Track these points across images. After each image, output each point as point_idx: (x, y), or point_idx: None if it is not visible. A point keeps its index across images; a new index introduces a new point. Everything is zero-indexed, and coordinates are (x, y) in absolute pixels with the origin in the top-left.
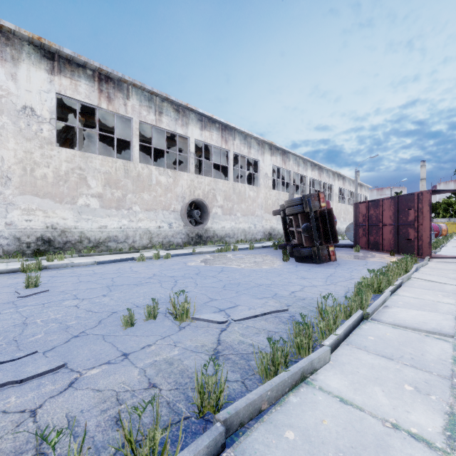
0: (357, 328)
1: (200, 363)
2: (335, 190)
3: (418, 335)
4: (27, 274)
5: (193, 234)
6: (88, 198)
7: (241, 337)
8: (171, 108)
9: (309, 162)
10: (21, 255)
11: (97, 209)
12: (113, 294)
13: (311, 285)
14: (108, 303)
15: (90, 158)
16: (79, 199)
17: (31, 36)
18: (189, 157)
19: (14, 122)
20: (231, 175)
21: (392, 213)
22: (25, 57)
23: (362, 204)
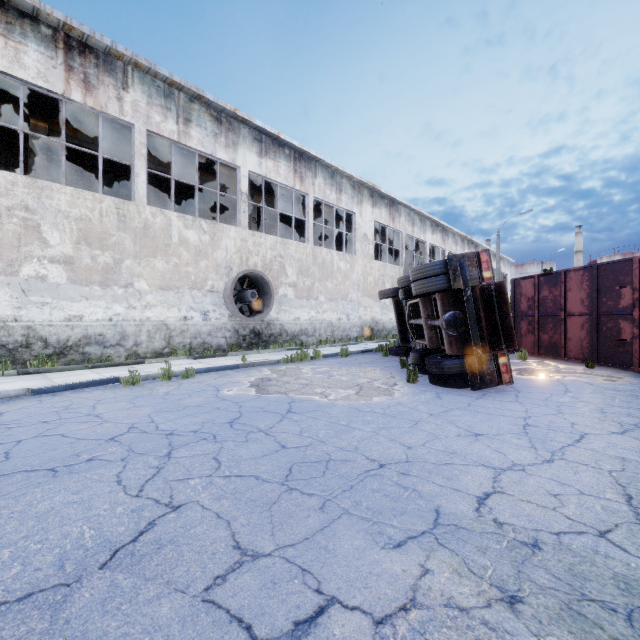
0: None
1: None
2: None
3: None
4: None
5: (246, 331)
6: (44, 264)
7: None
8: (206, 115)
9: (429, 221)
10: None
11: (62, 284)
12: None
13: (510, 464)
14: None
15: (47, 190)
16: (24, 265)
17: None
18: (238, 201)
19: None
20: (309, 234)
21: (587, 294)
22: None
23: (526, 281)
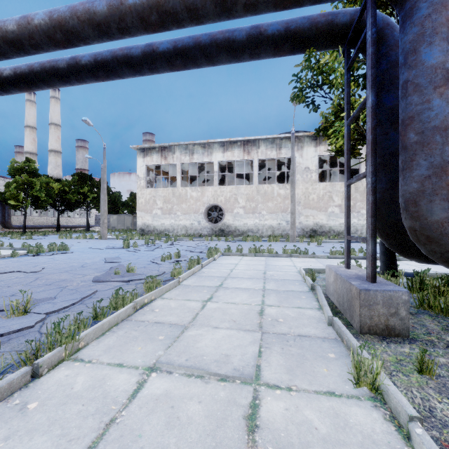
0: None
1: None
2: None
3: None
4: (317, 240)
5: None
6: (333, 208)
7: None
8: None
9: None
10: (304, 237)
11: (338, 213)
12: None
13: None
14: None
15: (334, 185)
16: (328, 208)
17: (308, 134)
18: None
19: (301, 176)
20: None
21: None
22: (305, 144)
23: None
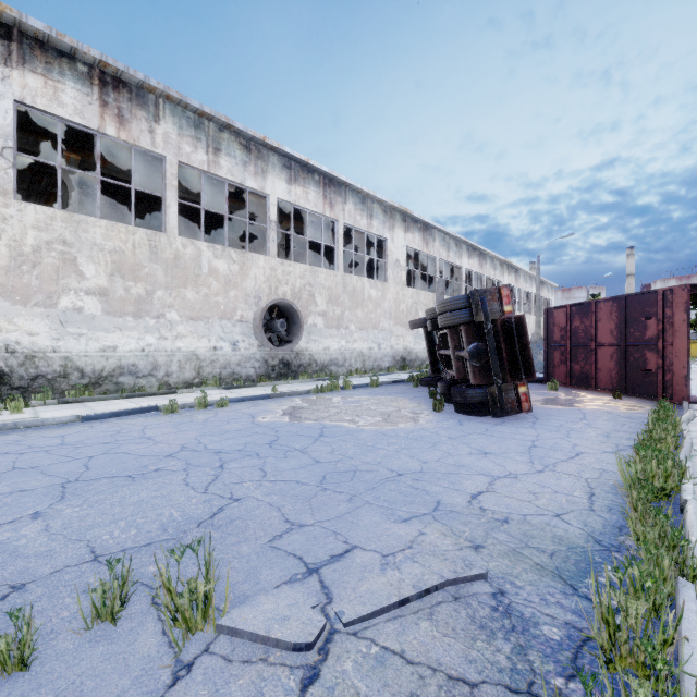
0: None
1: None
2: None
3: None
4: None
5: (275, 361)
6: (80, 296)
7: None
8: (236, 143)
9: (465, 245)
10: None
11: (97, 316)
12: (60, 511)
13: (506, 473)
14: (27, 545)
15: (83, 224)
16: (62, 297)
17: None
18: (267, 229)
19: None
20: (339, 262)
21: (615, 325)
22: None
23: (559, 311)
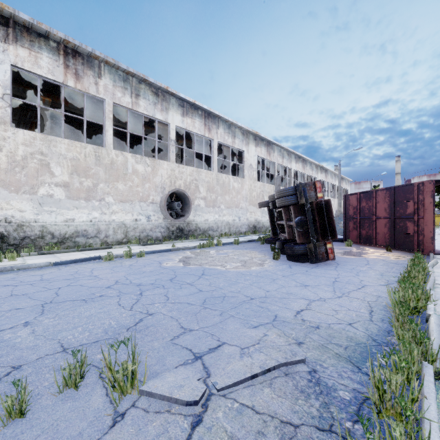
0: (436, 406)
1: None
2: None
3: None
4: None
5: (174, 228)
6: (52, 187)
7: None
8: (149, 91)
9: (293, 154)
10: None
11: (62, 199)
12: (41, 321)
13: (318, 298)
14: (21, 342)
15: (53, 142)
16: (40, 188)
17: None
18: (169, 145)
19: None
20: (214, 165)
21: (388, 205)
22: None
23: (352, 196)
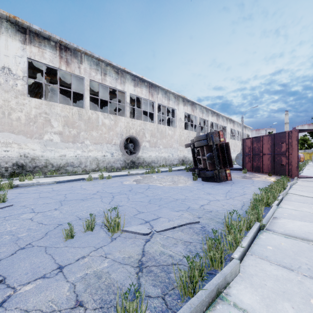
0: (256, 238)
1: (125, 277)
2: (227, 130)
3: (307, 244)
4: None
5: (128, 161)
6: (52, 135)
7: (162, 248)
8: (112, 71)
9: (210, 111)
10: (0, 176)
11: (58, 142)
12: (63, 208)
13: (215, 199)
14: (57, 216)
15: (53, 106)
16: (45, 135)
17: (8, 15)
18: (125, 106)
19: None
20: (155, 119)
21: (270, 146)
22: (4, 30)
23: (248, 140)
